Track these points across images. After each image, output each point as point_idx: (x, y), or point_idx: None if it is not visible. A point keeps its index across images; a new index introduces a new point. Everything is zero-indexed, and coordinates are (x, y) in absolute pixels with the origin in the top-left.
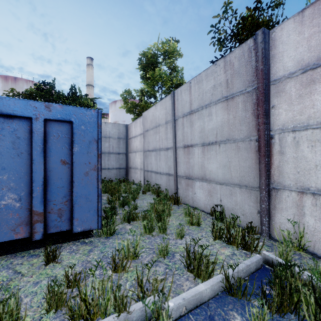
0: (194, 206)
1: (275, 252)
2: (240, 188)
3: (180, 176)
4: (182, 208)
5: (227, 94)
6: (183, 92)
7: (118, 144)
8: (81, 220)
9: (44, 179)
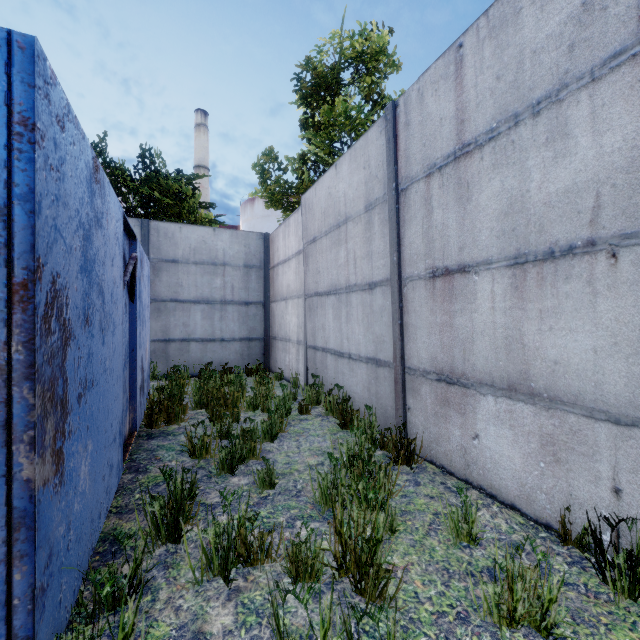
0: (471, 479)
1: None
2: None
3: (417, 370)
4: (428, 484)
5: None
6: (431, 91)
7: (246, 281)
8: None
9: None
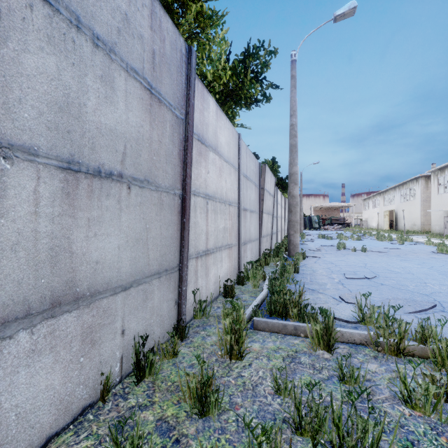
0: None
1: (214, 325)
2: (160, 278)
3: None
4: None
5: (154, 83)
6: None
7: None
8: None
9: None
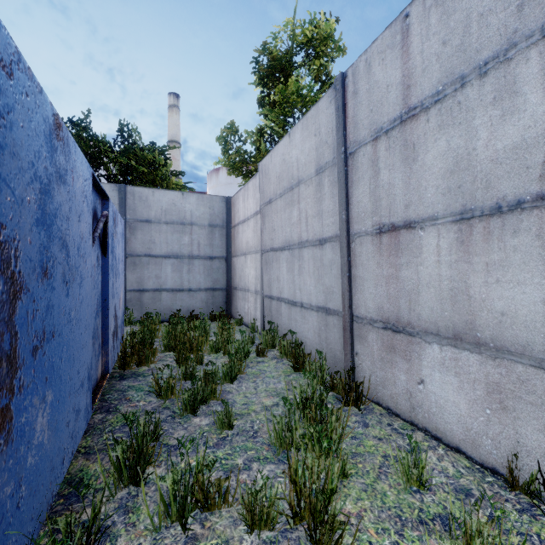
0: (416, 421)
1: None
2: None
3: (364, 319)
4: (376, 425)
5: None
6: (378, 60)
7: (210, 239)
8: None
9: None
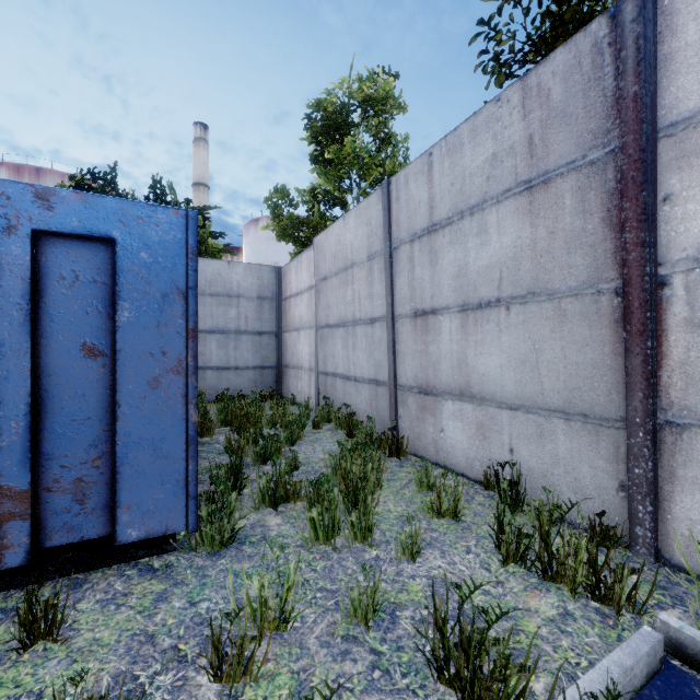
0: (439, 462)
1: (685, 607)
2: (567, 421)
3: (405, 386)
4: (409, 466)
5: (532, 174)
6: (413, 180)
7: (259, 312)
8: (140, 510)
9: (35, 399)
